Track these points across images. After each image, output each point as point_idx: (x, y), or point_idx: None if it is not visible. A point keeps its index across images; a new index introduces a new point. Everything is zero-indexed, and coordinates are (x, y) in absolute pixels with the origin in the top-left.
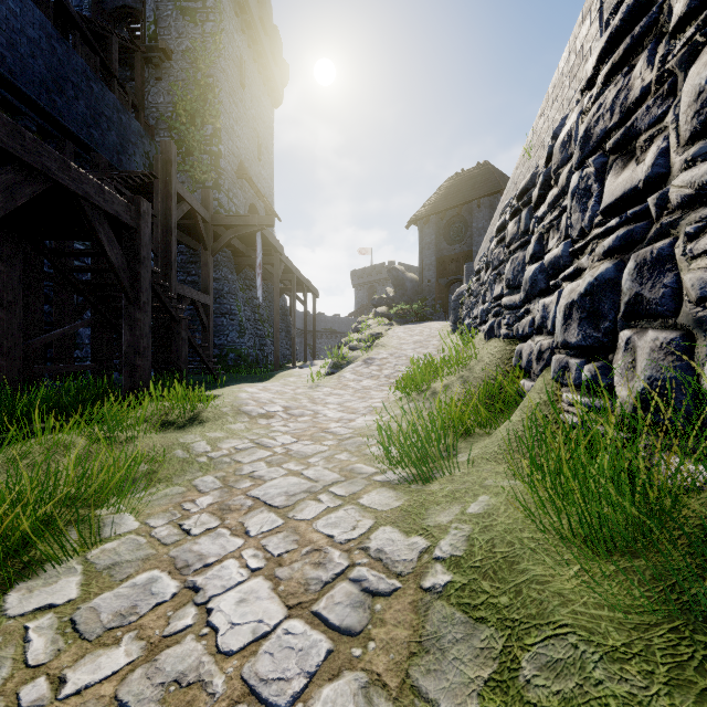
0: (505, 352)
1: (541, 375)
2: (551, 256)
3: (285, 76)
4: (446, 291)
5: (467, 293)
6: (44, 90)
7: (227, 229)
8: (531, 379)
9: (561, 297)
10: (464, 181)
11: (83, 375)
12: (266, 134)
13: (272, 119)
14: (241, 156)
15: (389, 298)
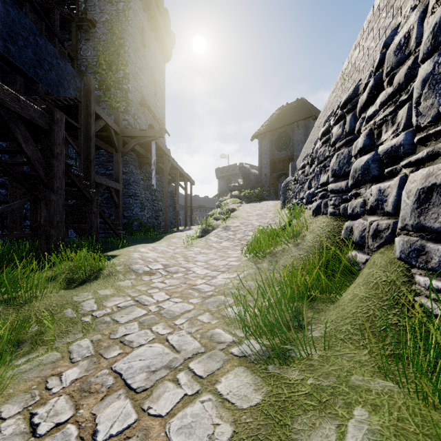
0: (333, 227)
1: (380, 251)
2: (387, 146)
3: (173, 42)
4: (277, 181)
5: (294, 182)
6: (0, 39)
7: (132, 139)
8: (363, 252)
9: (408, 182)
10: (288, 110)
11: None
12: (160, 79)
13: (164, 70)
14: (143, 92)
15: (240, 186)
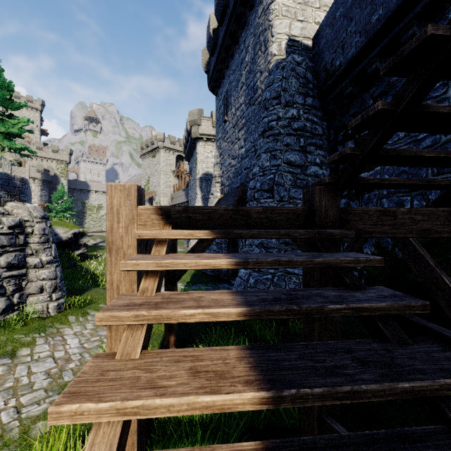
0: None
1: None
2: None
3: None
4: None
5: None
6: None
7: None
8: None
9: None
10: None
11: None
12: None
13: None
14: None
15: None
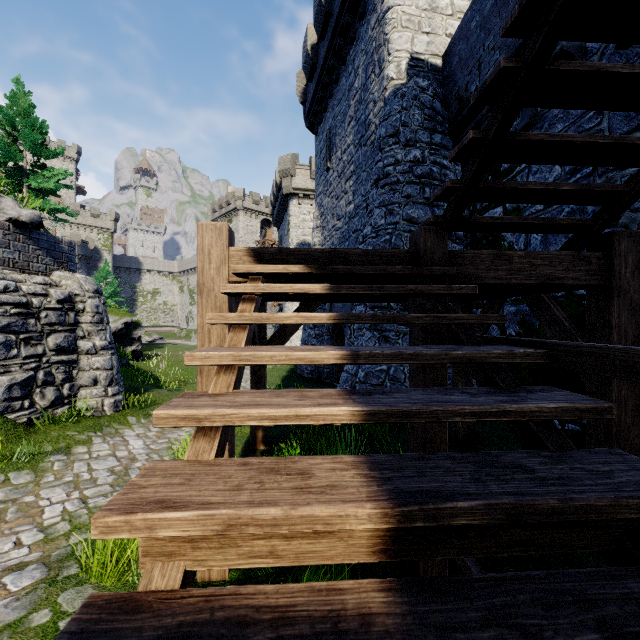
0: None
1: None
2: None
3: None
4: None
5: None
6: None
7: None
8: None
9: None
10: None
11: None
12: None
13: None
14: None
15: None
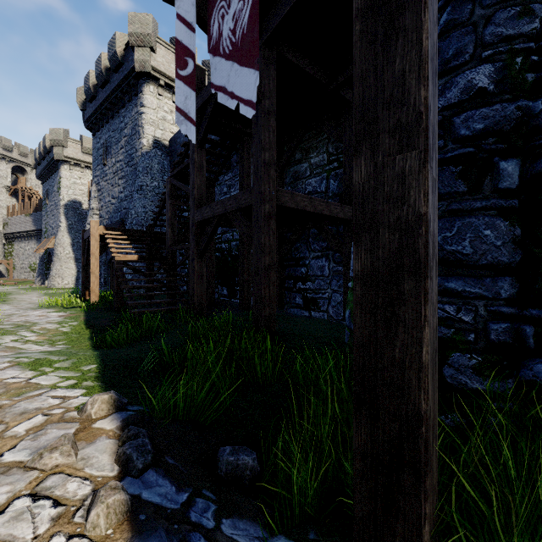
0: None
1: None
2: None
3: None
4: None
5: None
6: None
7: None
8: None
9: None
10: None
11: (316, 307)
12: None
13: None
14: None
15: None
